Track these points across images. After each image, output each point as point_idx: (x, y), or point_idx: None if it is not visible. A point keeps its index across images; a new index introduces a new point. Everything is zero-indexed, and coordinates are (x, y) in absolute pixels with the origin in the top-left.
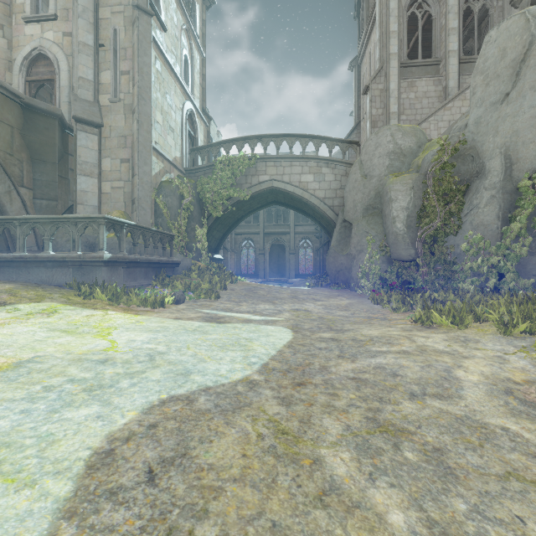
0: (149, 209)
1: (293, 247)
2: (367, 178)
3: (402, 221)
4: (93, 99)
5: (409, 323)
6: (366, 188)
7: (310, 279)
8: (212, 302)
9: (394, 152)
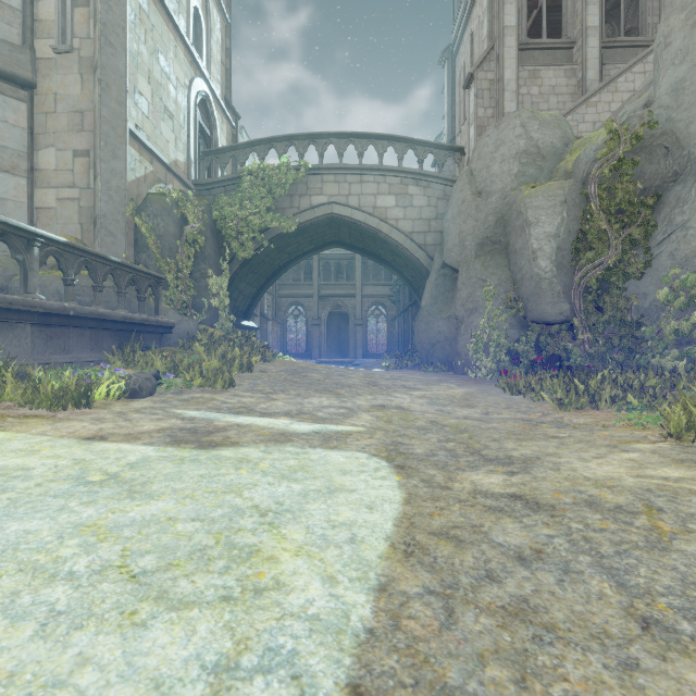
0: (122, 236)
1: (360, 315)
2: (481, 197)
3: (548, 256)
4: (20, 41)
5: (657, 439)
6: (480, 211)
7: (388, 357)
8: (215, 394)
9: (528, 153)
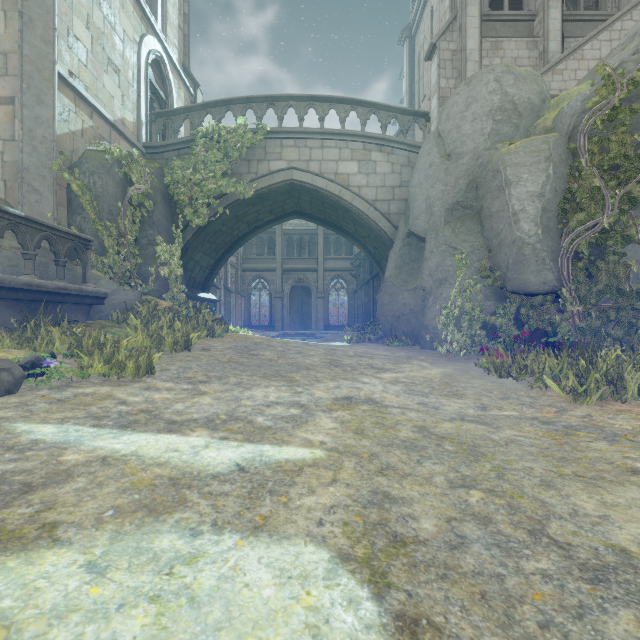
0: (49, 193)
1: (322, 289)
2: (451, 159)
3: (533, 218)
4: None
5: None
6: (450, 174)
7: (349, 330)
8: (118, 387)
9: (502, 109)
